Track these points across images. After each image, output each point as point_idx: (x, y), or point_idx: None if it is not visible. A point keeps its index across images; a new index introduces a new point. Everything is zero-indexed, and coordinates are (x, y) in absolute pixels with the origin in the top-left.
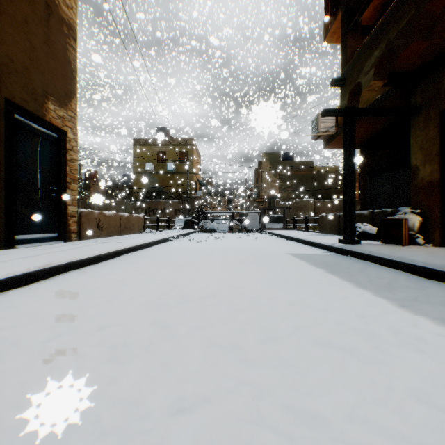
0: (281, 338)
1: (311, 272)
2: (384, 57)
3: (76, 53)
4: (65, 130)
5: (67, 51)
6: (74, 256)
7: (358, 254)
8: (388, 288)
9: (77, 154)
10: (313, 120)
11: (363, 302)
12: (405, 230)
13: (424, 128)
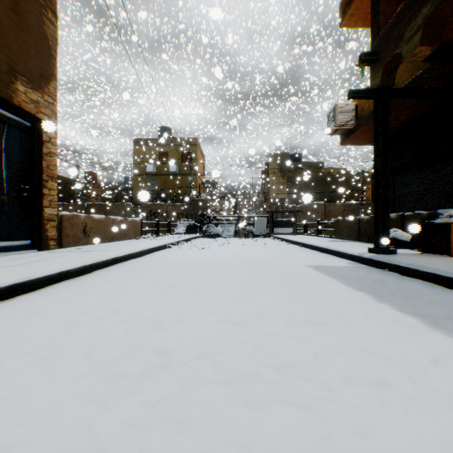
0: None
1: (350, 299)
2: (436, 14)
3: (56, 29)
4: (39, 117)
5: (43, 24)
6: (27, 273)
7: (400, 269)
8: None
9: (57, 147)
10: (329, 113)
11: None
12: None
13: None
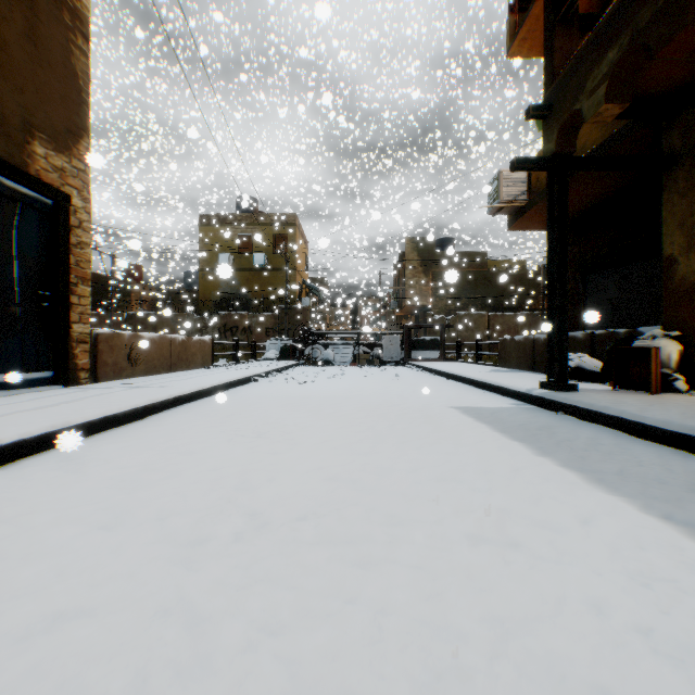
0: (471, 671)
1: (502, 451)
2: (625, 61)
3: (89, 61)
4: (66, 192)
5: (71, 55)
6: (60, 419)
7: (578, 411)
8: (662, 490)
9: (90, 235)
10: (490, 182)
11: (629, 532)
12: (655, 367)
13: (687, 190)
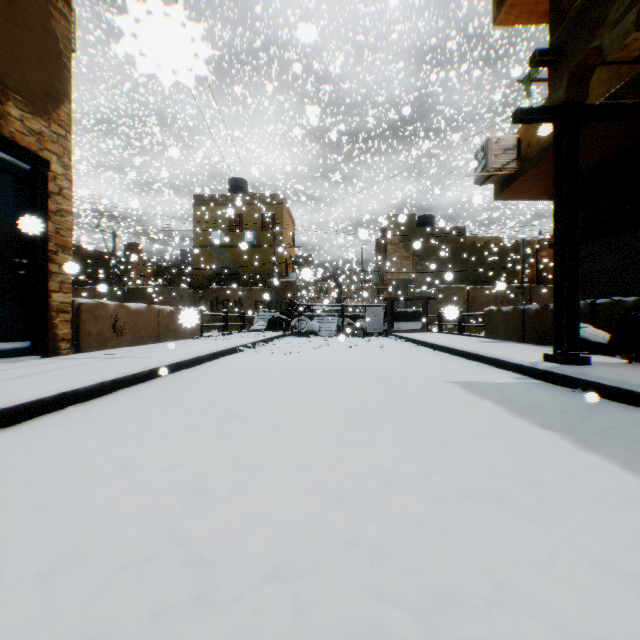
0: None
1: (533, 444)
2: None
3: (70, 26)
4: (44, 157)
5: (50, 17)
6: (3, 397)
7: (602, 389)
8: None
9: (71, 203)
10: (477, 151)
11: None
12: None
13: None
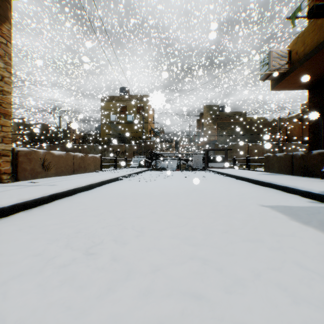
0: None
1: None
2: None
3: None
4: None
5: None
6: None
7: None
8: None
9: (11, 86)
10: (262, 60)
11: None
12: None
13: None
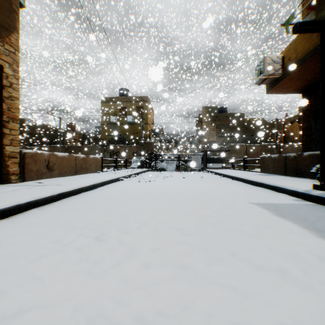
0: None
1: None
2: None
3: None
4: None
5: None
6: None
7: None
8: None
9: (18, 92)
10: (257, 65)
11: None
12: None
13: None
